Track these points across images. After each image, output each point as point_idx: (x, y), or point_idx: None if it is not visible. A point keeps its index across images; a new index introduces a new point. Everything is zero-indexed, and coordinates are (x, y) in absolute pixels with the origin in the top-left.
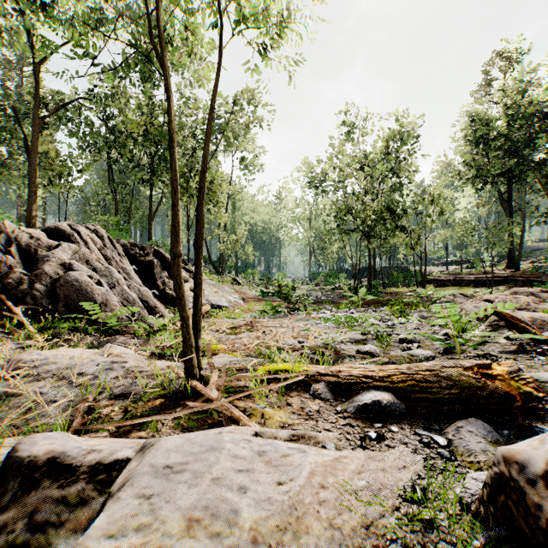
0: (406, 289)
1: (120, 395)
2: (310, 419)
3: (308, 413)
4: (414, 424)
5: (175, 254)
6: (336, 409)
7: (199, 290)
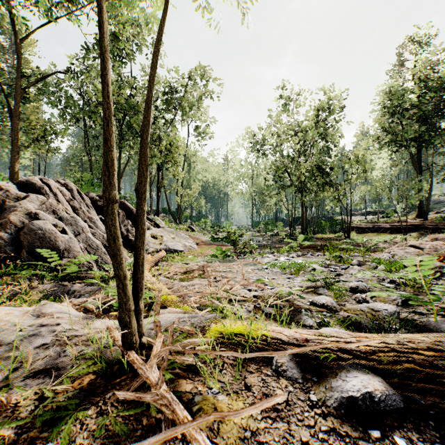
0: (333, 235)
1: (41, 370)
2: (279, 418)
3: (275, 407)
4: (424, 430)
5: (109, 200)
6: (311, 399)
7: (141, 242)
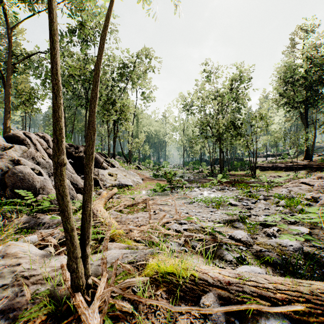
0: (242, 172)
1: None
2: None
3: None
4: None
5: (57, 163)
6: None
7: (89, 196)
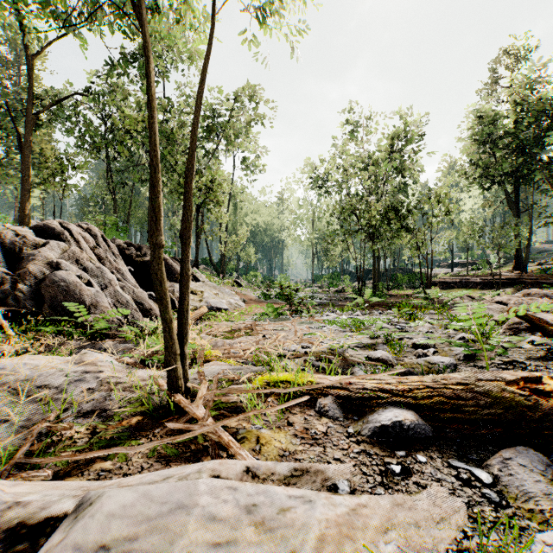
0: (411, 292)
1: (90, 411)
2: (316, 444)
3: (314, 437)
4: (445, 451)
5: (156, 245)
6: (348, 431)
7: (186, 288)
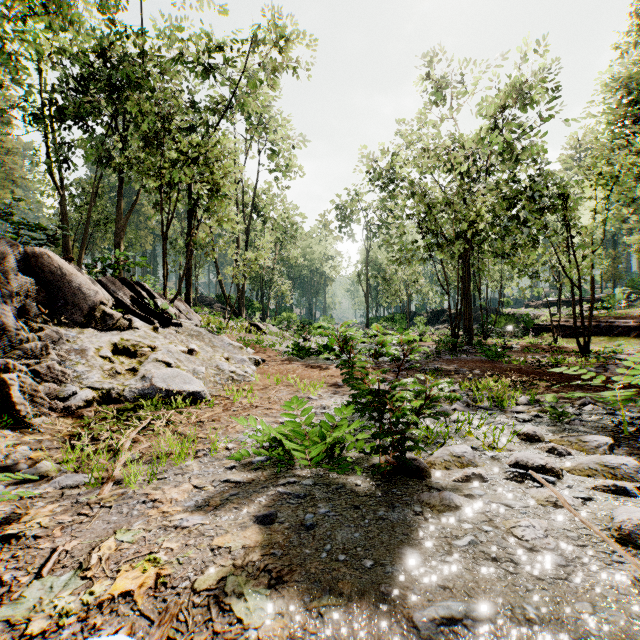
0: (521, 341)
1: None
2: None
3: None
4: None
5: None
6: None
7: None
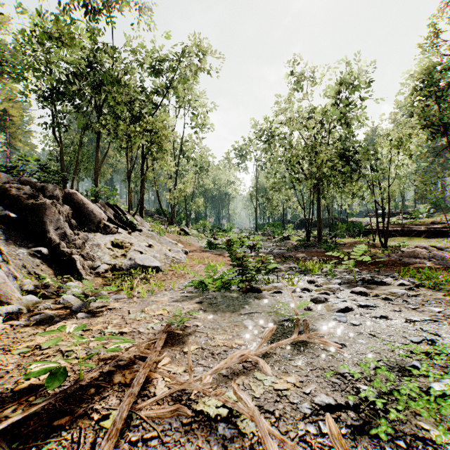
0: (353, 240)
1: None
2: None
3: None
4: None
5: None
6: None
7: None
